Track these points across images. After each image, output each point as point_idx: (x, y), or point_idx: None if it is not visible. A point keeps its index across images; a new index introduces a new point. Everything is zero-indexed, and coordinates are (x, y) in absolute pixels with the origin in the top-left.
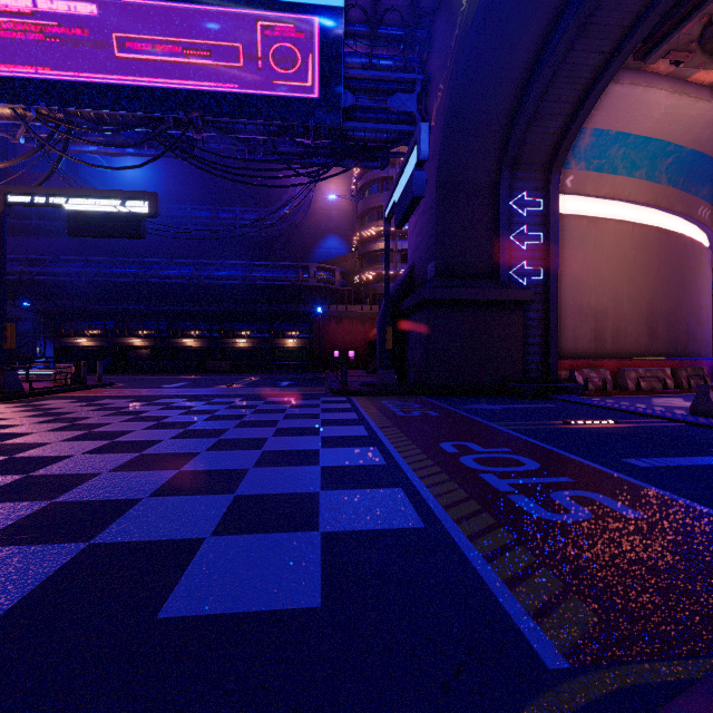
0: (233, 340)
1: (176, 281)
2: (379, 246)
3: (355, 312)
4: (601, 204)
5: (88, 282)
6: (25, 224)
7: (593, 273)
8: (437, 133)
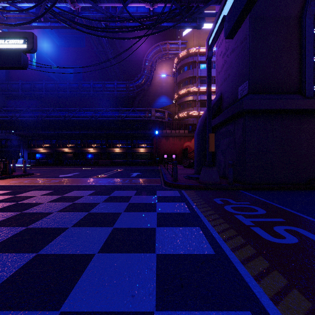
0: (112, 149)
1: (84, 119)
2: (188, 98)
3: (176, 134)
4: None
5: (43, 120)
6: (16, 94)
7: None
8: None
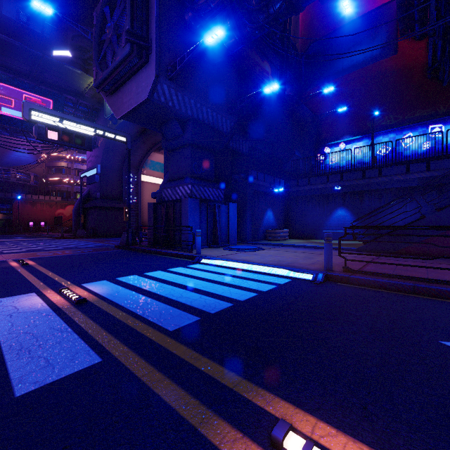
0: None
1: None
2: (61, 164)
3: (46, 200)
4: (155, 178)
5: None
6: None
7: (153, 200)
8: (101, 150)
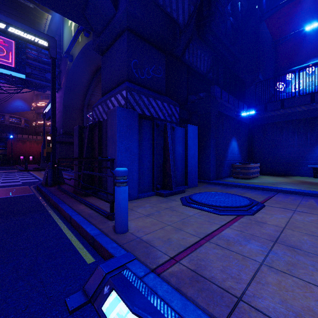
0: None
1: None
2: None
3: (33, 139)
4: None
5: None
6: None
7: None
8: (63, 90)
